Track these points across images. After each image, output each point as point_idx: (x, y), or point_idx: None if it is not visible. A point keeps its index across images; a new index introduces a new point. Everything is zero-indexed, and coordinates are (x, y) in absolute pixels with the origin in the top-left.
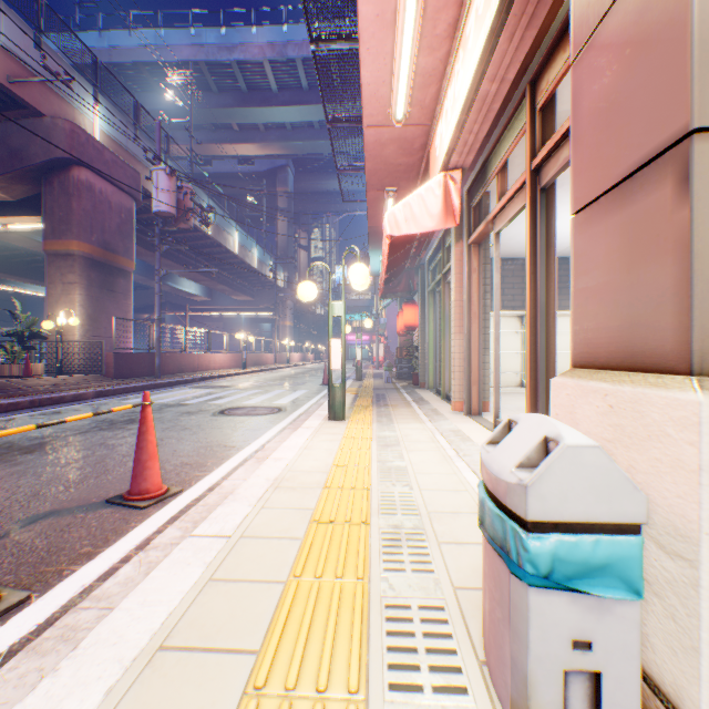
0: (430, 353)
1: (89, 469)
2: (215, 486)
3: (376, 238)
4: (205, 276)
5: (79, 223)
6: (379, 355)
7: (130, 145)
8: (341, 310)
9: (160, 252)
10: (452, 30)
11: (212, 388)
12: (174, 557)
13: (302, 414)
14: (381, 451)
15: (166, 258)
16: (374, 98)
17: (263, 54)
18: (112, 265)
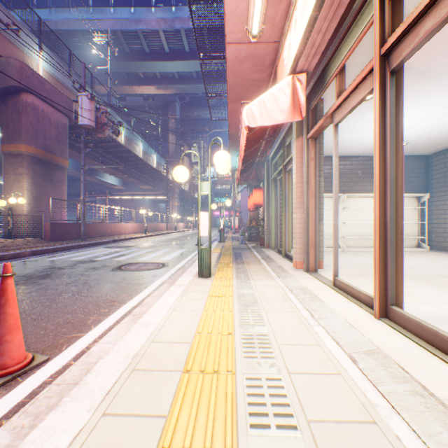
0: (272, 223)
1: None
2: (83, 353)
3: (234, 142)
4: (121, 172)
5: (26, 132)
6: (235, 224)
7: (65, 81)
8: (208, 189)
9: (84, 153)
10: None
11: (119, 247)
12: None
13: (180, 269)
14: (242, 312)
15: (94, 160)
16: (235, 13)
17: (158, 26)
18: (51, 162)
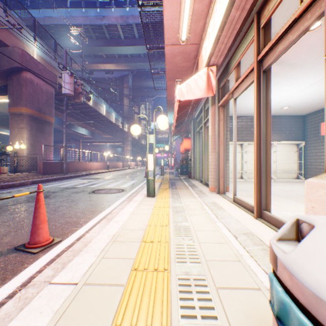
0: (197, 162)
1: (13, 226)
2: (81, 237)
3: (170, 106)
4: (90, 126)
5: (26, 98)
6: (172, 163)
7: (52, 62)
8: (153, 140)
9: (66, 113)
10: None
11: (91, 179)
12: (32, 306)
13: (134, 193)
14: (175, 215)
15: (71, 117)
16: (171, 28)
17: (117, 21)
18: (43, 119)
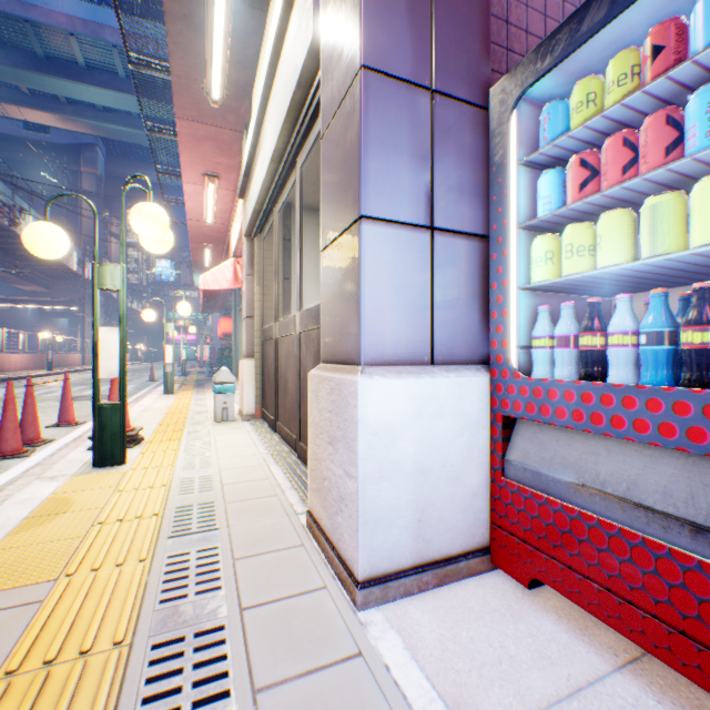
0: (241, 354)
1: None
2: None
3: (199, 267)
4: None
5: None
6: (206, 355)
7: None
8: (173, 328)
9: None
10: (234, 202)
11: None
12: None
13: (141, 397)
14: (197, 401)
15: None
16: (195, 212)
17: (69, 29)
18: None
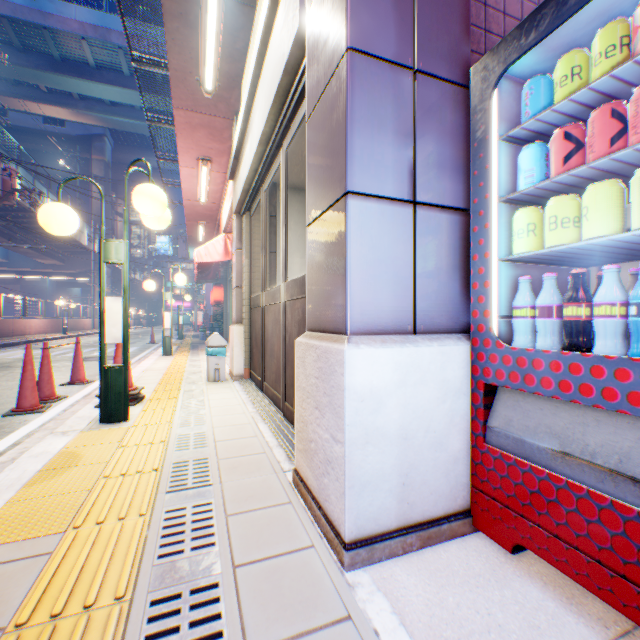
0: (231, 320)
1: None
2: None
3: (194, 241)
4: (6, 238)
5: None
6: (199, 320)
7: None
8: (171, 297)
9: None
10: (224, 183)
11: None
12: None
13: (143, 358)
14: (192, 362)
15: None
16: (190, 192)
17: (81, 33)
18: None
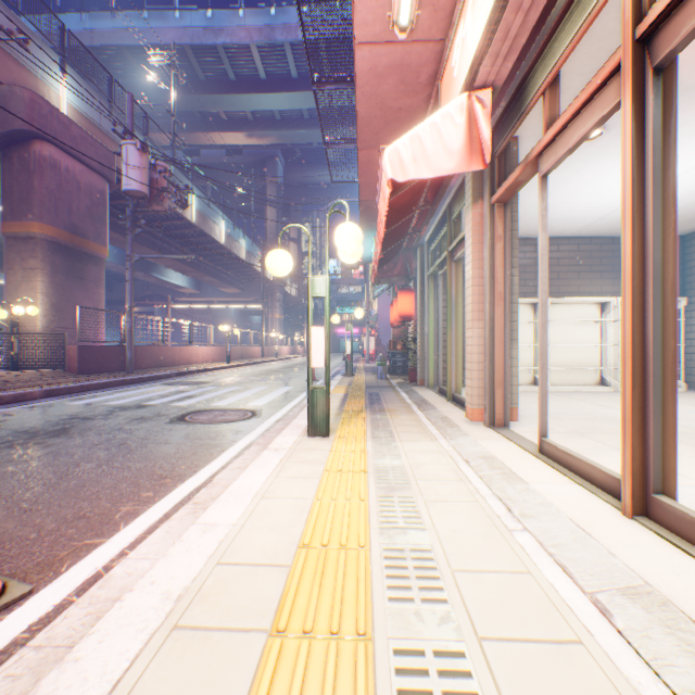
0: (430, 346)
1: None
2: (96, 579)
3: (368, 216)
4: (191, 267)
5: (41, 203)
6: (370, 348)
7: (103, 123)
8: (325, 288)
9: (131, 235)
10: None
11: (186, 384)
12: None
13: (279, 421)
14: (384, 503)
15: (149, 247)
16: None
17: (250, 38)
18: (81, 250)
